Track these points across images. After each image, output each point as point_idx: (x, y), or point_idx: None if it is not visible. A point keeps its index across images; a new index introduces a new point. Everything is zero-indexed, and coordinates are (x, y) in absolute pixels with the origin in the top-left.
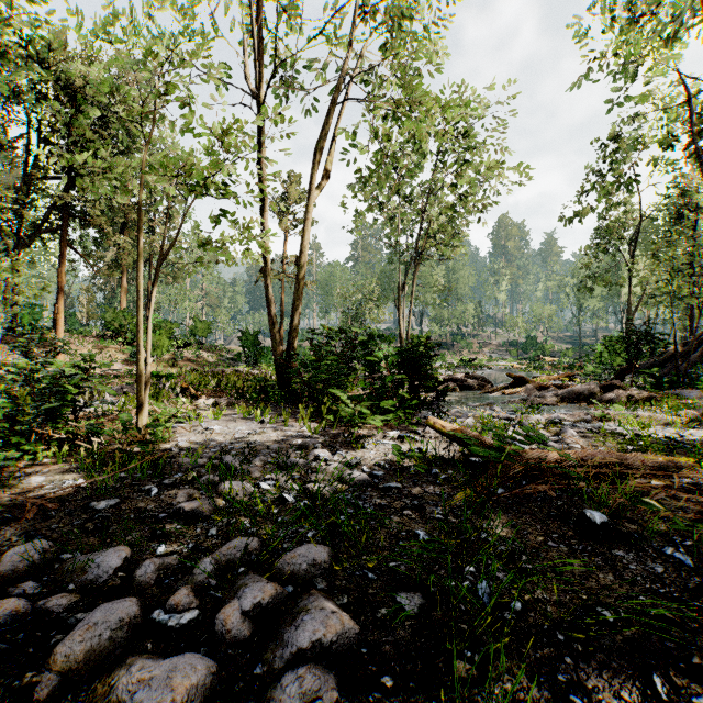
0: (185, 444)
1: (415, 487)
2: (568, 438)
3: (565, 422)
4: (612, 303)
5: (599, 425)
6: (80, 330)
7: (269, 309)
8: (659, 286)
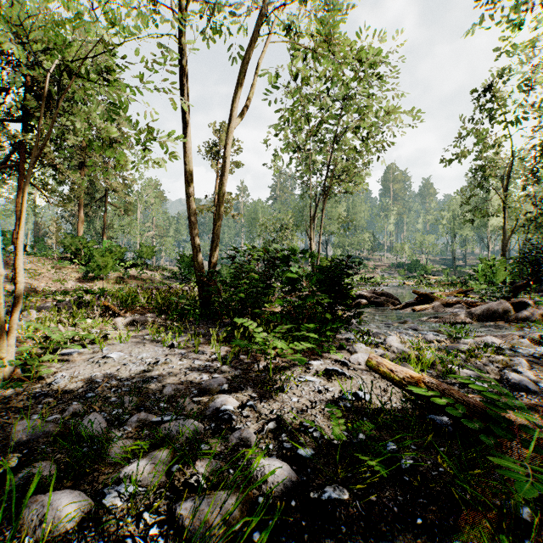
0: (60, 383)
1: (372, 495)
2: (539, 377)
3: (500, 346)
4: (480, 232)
5: (541, 351)
6: (43, 253)
7: (191, 229)
8: (528, 216)
